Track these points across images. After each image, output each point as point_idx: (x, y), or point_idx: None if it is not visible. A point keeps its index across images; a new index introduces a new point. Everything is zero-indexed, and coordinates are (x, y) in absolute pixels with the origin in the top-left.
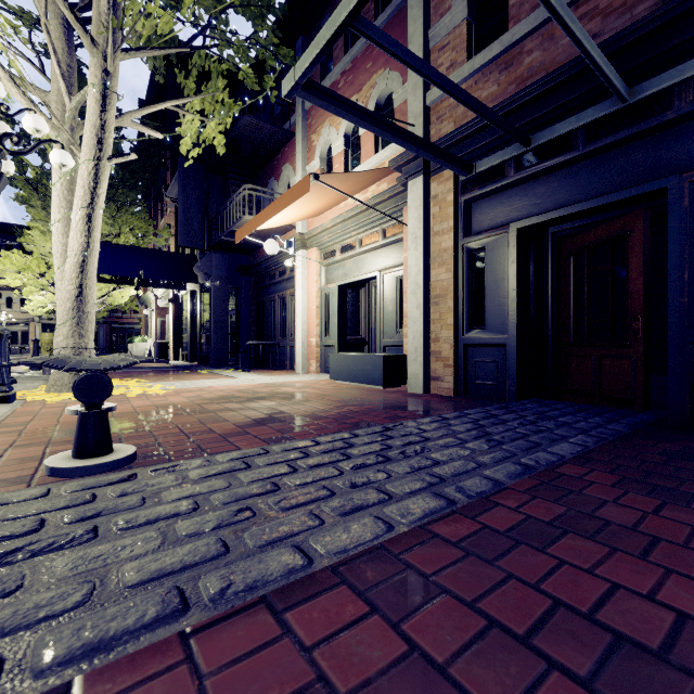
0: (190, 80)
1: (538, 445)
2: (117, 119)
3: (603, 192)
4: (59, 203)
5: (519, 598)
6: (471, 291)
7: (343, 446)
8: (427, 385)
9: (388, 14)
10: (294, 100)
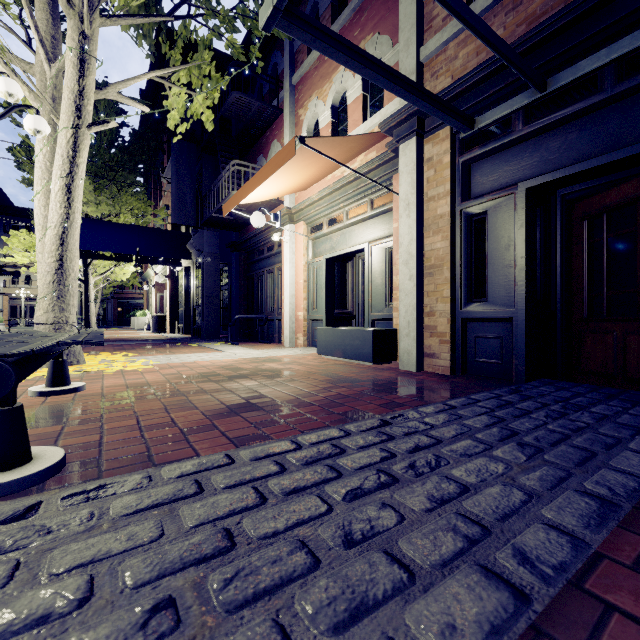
0: (175, 52)
1: (592, 454)
2: (102, 91)
3: (638, 139)
4: (41, 175)
5: None
6: (470, 260)
7: (331, 452)
8: (421, 362)
9: None
10: (282, 77)
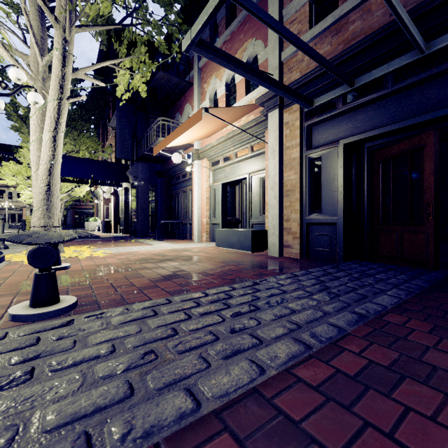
0: (122, 47)
1: (365, 297)
2: (74, 73)
3: (405, 117)
4: (35, 129)
5: (377, 445)
6: (311, 187)
7: (224, 297)
8: (281, 251)
9: (255, 1)
10: (192, 61)
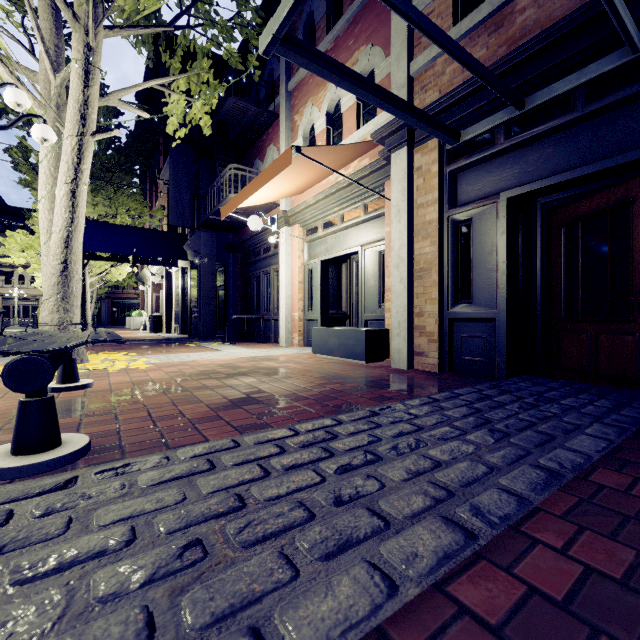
0: (175, 60)
1: (552, 438)
2: (104, 98)
3: (606, 155)
4: (45, 180)
5: None
6: (456, 264)
7: (325, 437)
8: (411, 360)
9: None
10: (278, 83)
